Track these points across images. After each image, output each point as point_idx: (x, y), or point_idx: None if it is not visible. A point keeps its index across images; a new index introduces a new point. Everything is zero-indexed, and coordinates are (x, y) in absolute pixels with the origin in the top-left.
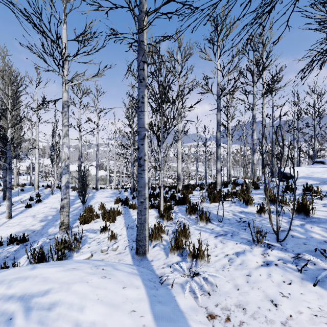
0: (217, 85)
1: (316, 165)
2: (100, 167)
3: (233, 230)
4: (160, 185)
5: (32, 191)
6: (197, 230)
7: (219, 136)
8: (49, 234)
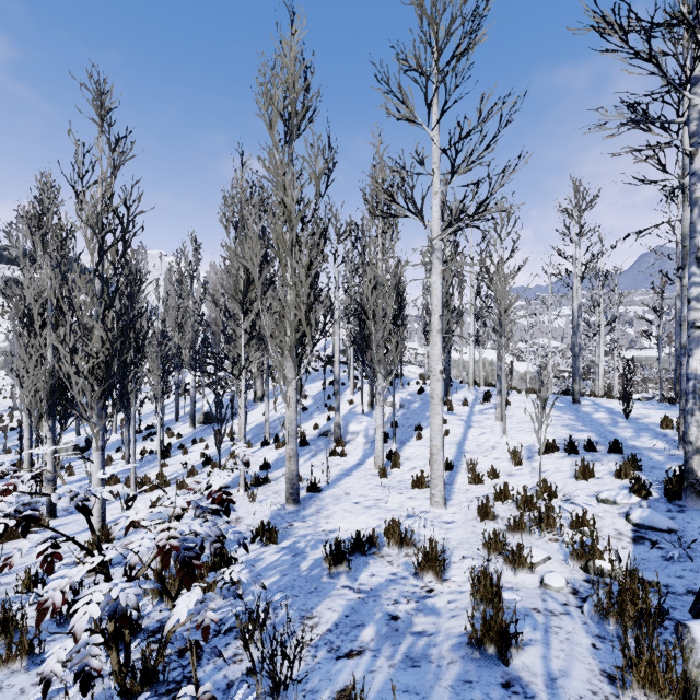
0: None
1: None
2: None
3: None
4: None
5: (464, 389)
6: None
7: None
8: (651, 449)
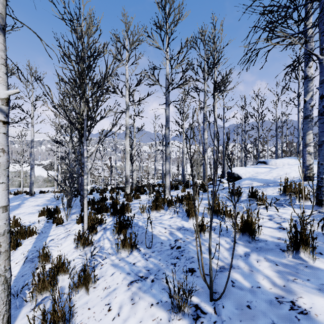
0: (166, 77)
1: (259, 165)
2: (50, 167)
3: (160, 266)
4: (115, 186)
5: None
6: (113, 266)
7: (168, 133)
8: None
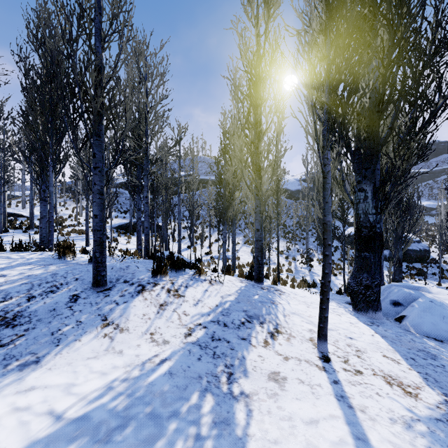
0: None
1: None
2: None
3: None
4: None
5: None
6: None
7: None
8: None
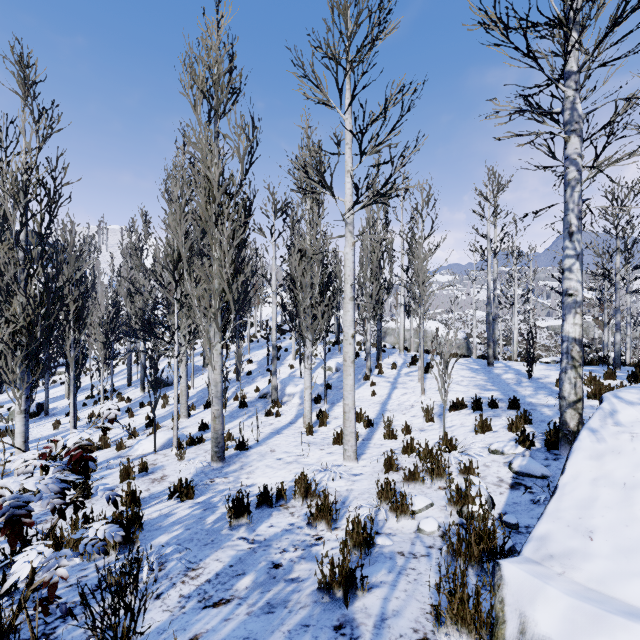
0: None
1: None
2: None
3: None
4: (628, 362)
5: (396, 354)
6: None
7: None
8: (544, 405)
